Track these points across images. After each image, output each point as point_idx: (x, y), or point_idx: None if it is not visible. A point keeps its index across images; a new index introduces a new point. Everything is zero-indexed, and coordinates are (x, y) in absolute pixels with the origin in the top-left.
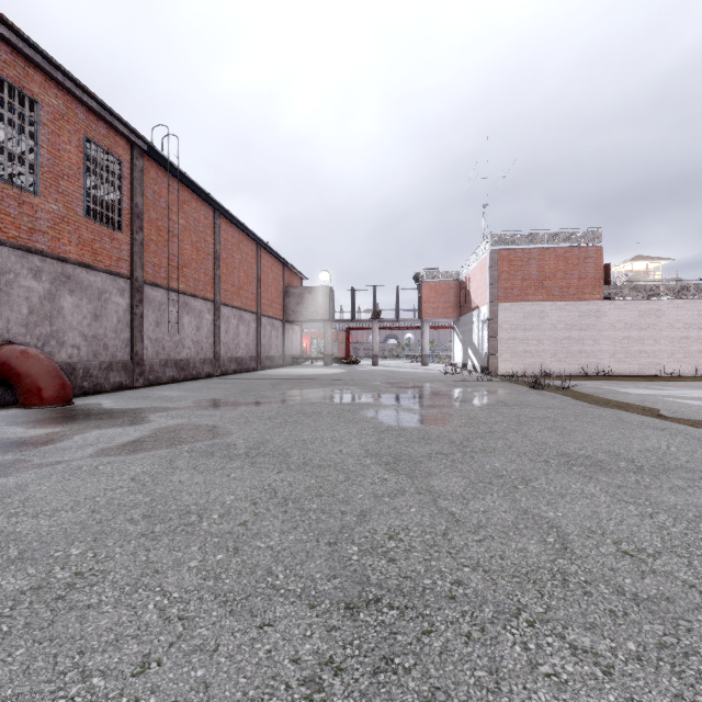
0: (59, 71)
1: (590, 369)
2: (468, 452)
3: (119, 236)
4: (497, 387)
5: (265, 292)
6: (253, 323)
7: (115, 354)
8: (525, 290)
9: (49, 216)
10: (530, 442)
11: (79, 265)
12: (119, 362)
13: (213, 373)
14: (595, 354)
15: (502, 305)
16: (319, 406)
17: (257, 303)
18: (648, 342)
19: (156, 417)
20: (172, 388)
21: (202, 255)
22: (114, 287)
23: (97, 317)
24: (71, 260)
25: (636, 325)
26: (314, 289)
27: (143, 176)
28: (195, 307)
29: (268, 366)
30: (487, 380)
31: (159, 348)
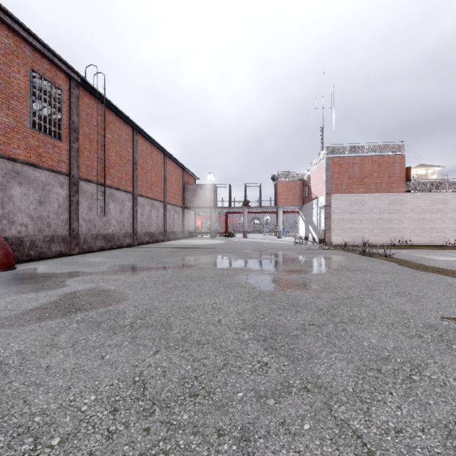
0: (8, 16)
1: (396, 240)
2: (339, 323)
3: (59, 144)
4: (335, 254)
5: (170, 187)
6: (162, 208)
7: (56, 230)
8: (351, 185)
9: (1, 126)
10: (389, 310)
11: (26, 164)
12: (59, 236)
13: (132, 243)
14: (400, 230)
15: (335, 196)
16: (204, 271)
17: (164, 195)
18: (438, 222)
19: (71, 281)
20: (98, 255)
21: (124, 160)
22: (55, 181)
23: (41, 203)
24: (20, 160)
25: (429, 209)
26: (203, 185)
27: (78, 101)
28: (119, 197)
29: (172, 238)
30: (326, 248)
31: (91, 226)
